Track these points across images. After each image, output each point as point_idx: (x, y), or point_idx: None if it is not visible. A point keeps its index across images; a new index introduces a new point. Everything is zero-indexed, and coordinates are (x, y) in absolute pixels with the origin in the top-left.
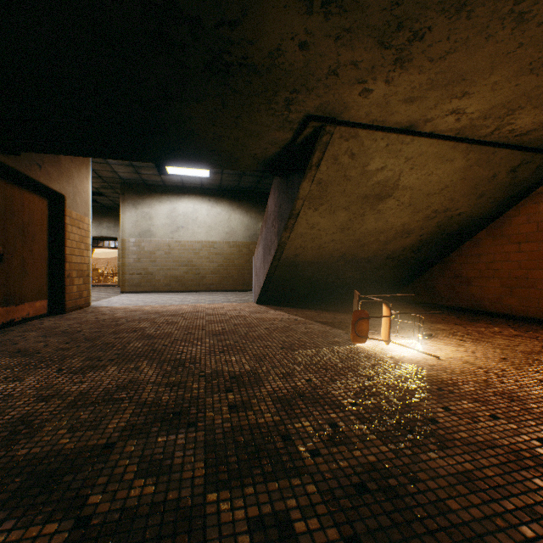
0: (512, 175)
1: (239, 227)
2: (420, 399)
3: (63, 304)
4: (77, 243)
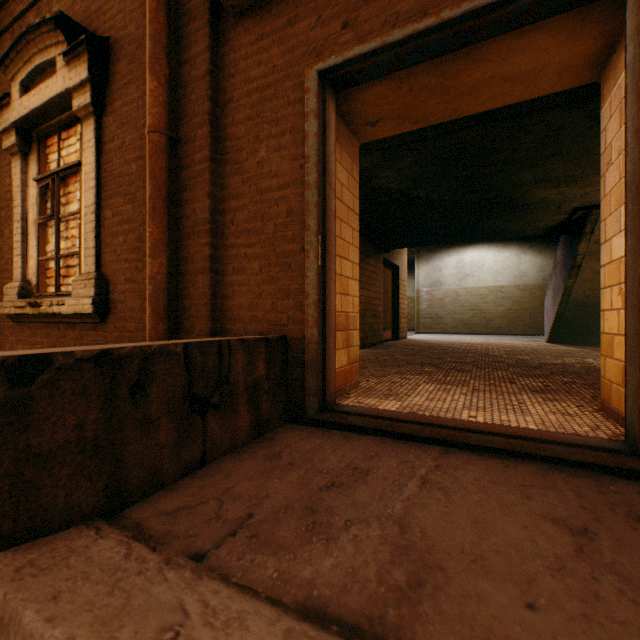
0: None
1: (530, 269)
2: None
3: (397, 334)
4: (402, 296)
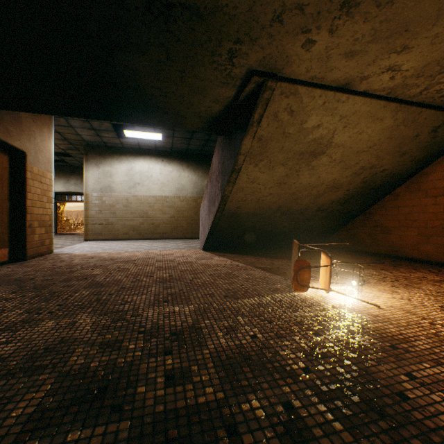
0: (432, 134)
1: (188, 184)
2: (377, 361)
3: (24, 251)
4: (39, 196)
